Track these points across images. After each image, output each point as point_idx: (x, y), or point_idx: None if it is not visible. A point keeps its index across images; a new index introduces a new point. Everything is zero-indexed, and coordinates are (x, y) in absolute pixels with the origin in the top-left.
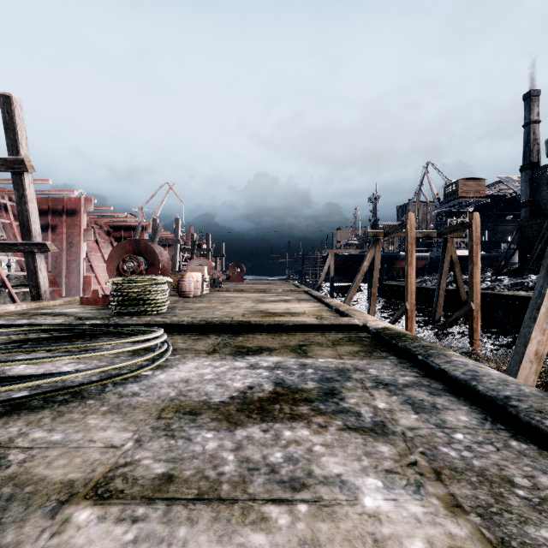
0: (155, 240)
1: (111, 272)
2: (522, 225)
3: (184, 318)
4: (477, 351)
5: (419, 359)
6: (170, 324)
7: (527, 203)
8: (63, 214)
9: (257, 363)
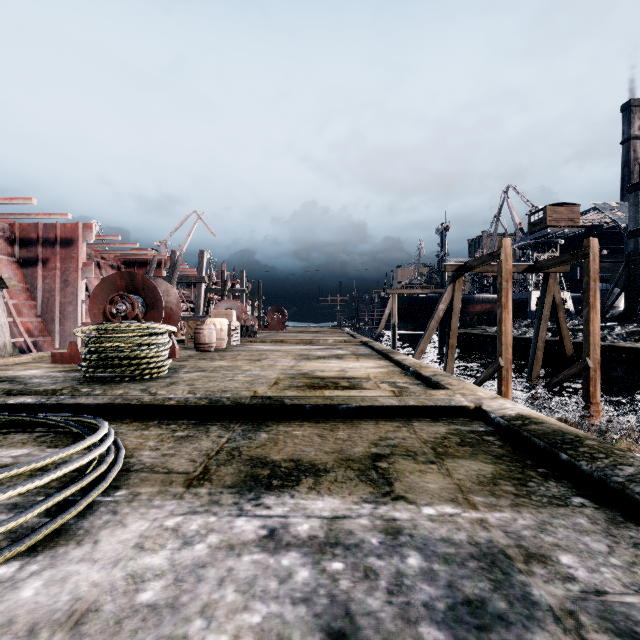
0: (173, 277)
1: (96, 318)
2: (631, 259)
3: (177, 393)
4: (600, 425)
5: None
6: (148, 405)
7: (636, 232)
8: (56, 244)
9: (285, 523)
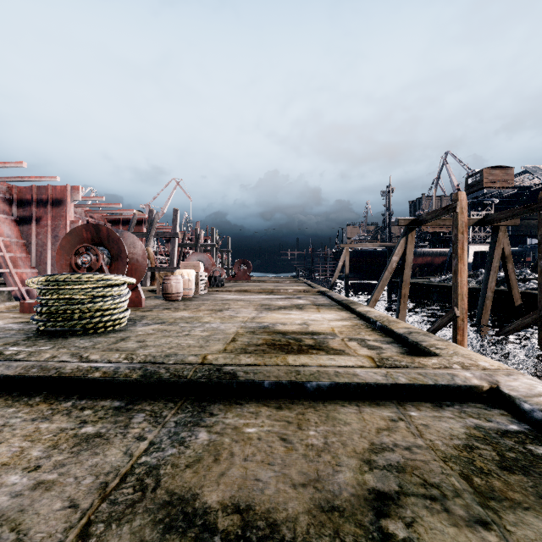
0: (151, 233)
1: (63, 269)
2: None
3: (111, 357)
4: None
5: None
6: (67, 378)
7: None
8: (48, 204)
9: None
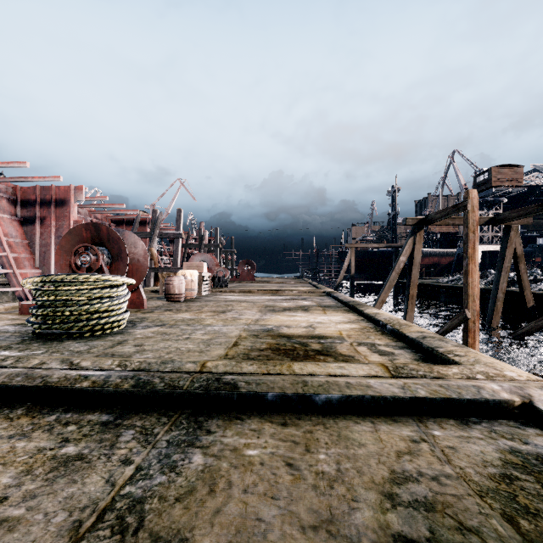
0: (154, 233)
1: (62, 269)
2: None
3: (103, 364)
4: None
5: None
6: (53, 388)
7: None
8: (51, 204)
9: None
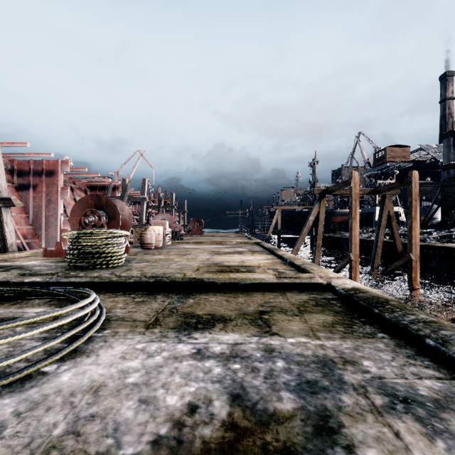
0: (124, 197)
1: (74, 226)
2: (445, 185)
3: (133, 275)
4: (419, 299)
5: (428, 344)
6: (116, 282)
7: (448, 166)
8: (43, 174)
9: (206, 346)
